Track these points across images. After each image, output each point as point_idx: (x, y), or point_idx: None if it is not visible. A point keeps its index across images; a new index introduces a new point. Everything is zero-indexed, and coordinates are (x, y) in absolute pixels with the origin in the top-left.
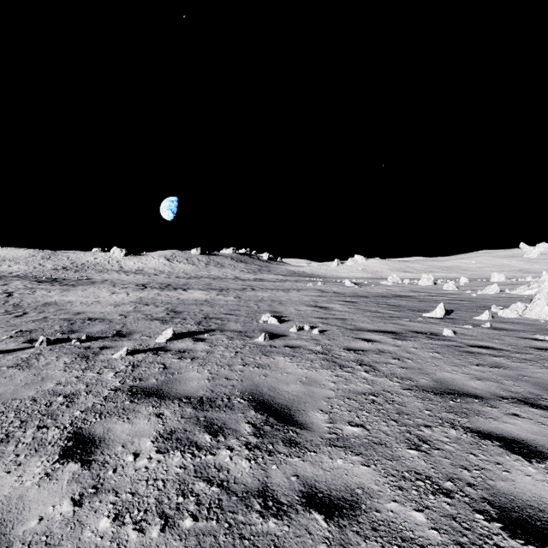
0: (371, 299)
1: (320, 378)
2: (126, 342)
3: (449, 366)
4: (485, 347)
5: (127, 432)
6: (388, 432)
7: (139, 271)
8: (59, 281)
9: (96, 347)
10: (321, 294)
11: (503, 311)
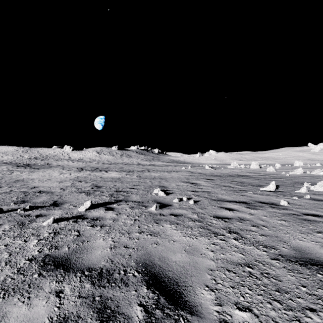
0: (223, 177)
1: (200, 246)
2: (57, 211)
3: (298, 233)
4: (316, 215)
5: (20, 320)
6: (278, 320)
7: (80, 160)
8: (30, 166)
9: (34, 215)
10: (191, 174)
11: (314, 186)
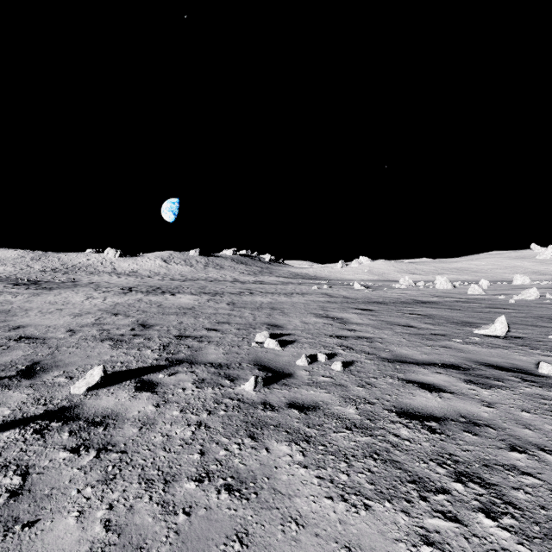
0: (391, 306)
1: None
2: (18, 393)
3: None
4: None
5: None
6: None
7: (133, 273)
8: (39, 283)
9: None
10: (329, 299)
11: None
